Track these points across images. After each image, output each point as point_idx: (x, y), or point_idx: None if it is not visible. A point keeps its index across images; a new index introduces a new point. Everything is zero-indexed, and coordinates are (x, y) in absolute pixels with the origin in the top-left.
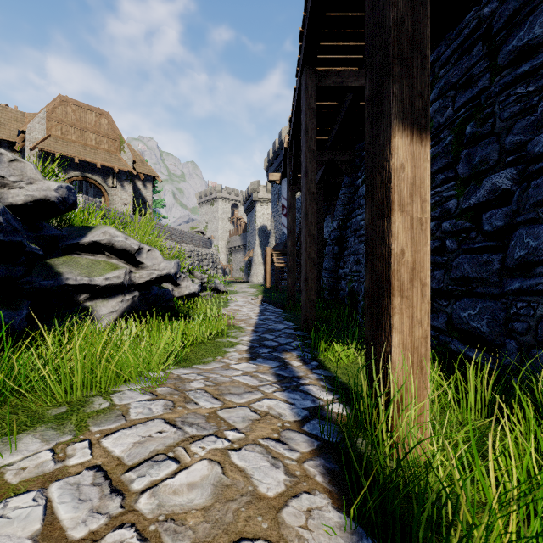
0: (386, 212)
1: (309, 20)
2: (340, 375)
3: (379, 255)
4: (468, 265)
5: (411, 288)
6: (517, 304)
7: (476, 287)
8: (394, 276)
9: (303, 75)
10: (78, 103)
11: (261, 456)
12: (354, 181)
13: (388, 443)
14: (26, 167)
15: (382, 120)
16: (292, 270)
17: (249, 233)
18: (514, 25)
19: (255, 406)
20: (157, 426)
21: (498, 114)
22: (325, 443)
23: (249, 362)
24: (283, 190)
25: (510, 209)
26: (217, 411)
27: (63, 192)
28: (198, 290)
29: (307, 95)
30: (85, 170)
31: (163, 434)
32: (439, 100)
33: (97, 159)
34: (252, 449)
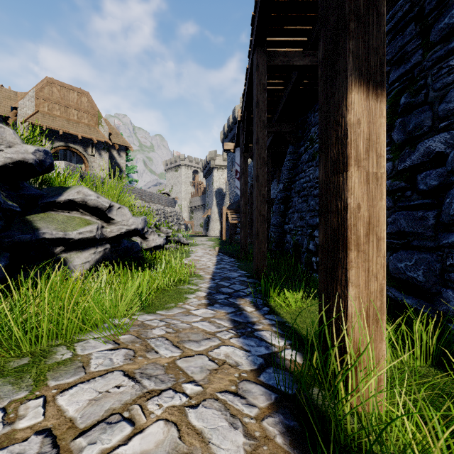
0: (342, 167)
1: (260, 4)
2: (290, 320)
3: (334, 210)
4: (404, 220)
5: (367, 242)
6: (453, 256)
7: (412, 240)
8: (350, 230)
9: (254, 55)
10: (62, 83)
11: (219, 413)
12: (297, 150)
13: (349, 401)
14: (6, 132)
15: (337, 78)
16: (244, 225)
17: (207, 195)
18: (445, 5)
19: (213, 354)
20: (115, 379)
21: (431, 85)
22: (282, 395)
23: (207, 308)
24: (237, 157)
25: (444, 169)
26: (176, 361)
27: (40, 155)
28: (164, 243)
29: (258, 72)
30: (68, 140)
31: (120, 389)
32: None
33: (79, 132)
34: (210, 405)
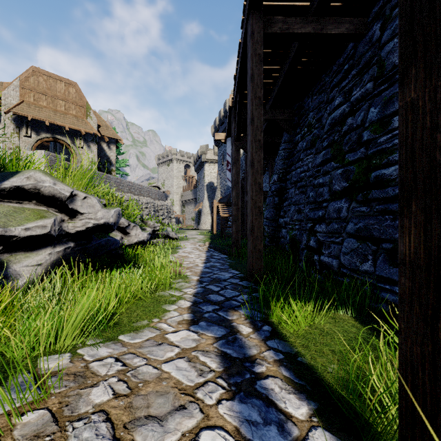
0: None
1: None
2: (301, 349)
3: None
4: None
5: None
6: None
7: None
8: None
9: (249, 21)
10: (49, 73)
11: None
12: (293, 138)
13: None
14: None
15: None
16: (236, 219)
17: (198, 189)
18: None
19: None
20: None
21: None
22: None
23: (189, 329)
24: (228, 148)
25: None
26: None
27: None
28: (148, 238)
29: (253, 40)
30: (55, 132)
31: None
32: (394, 40)
33: (66, 123)
34: None
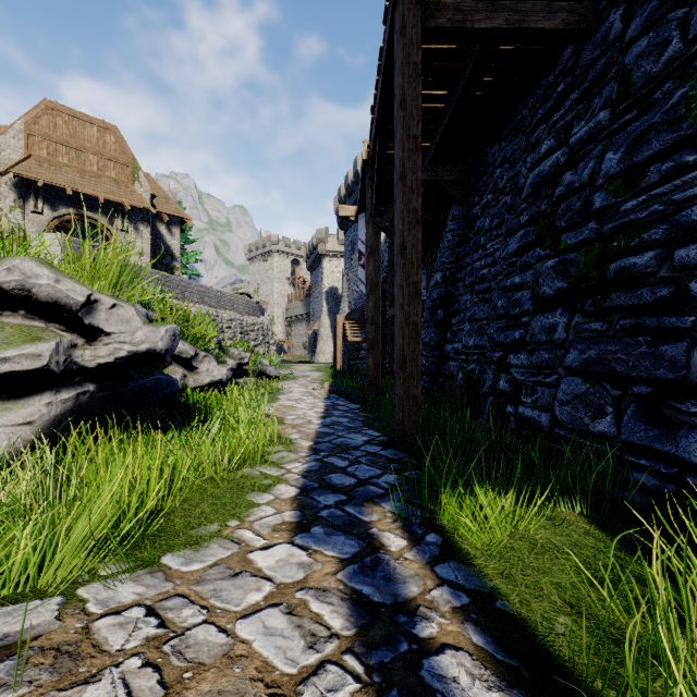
0: None
1: None
2: (500, 583)
3: None
4: None
5: None
6: None
7: None
8: None
9: (397, 8)
10: (72, 111)
11: None
12: (467, 212)
13: None
14: None
15: None
16: (374, 345)
17: (313, 298)
18: None
19: None
20: None
21: None
22: None
23: (292, 542)
24: (361, 230)
25: None
26: None
27: None
28: (228, 377)
29: (405, 40)
30: (82, 205)
31: None
32: (649, 34)
33: (100, 191)
34: None
